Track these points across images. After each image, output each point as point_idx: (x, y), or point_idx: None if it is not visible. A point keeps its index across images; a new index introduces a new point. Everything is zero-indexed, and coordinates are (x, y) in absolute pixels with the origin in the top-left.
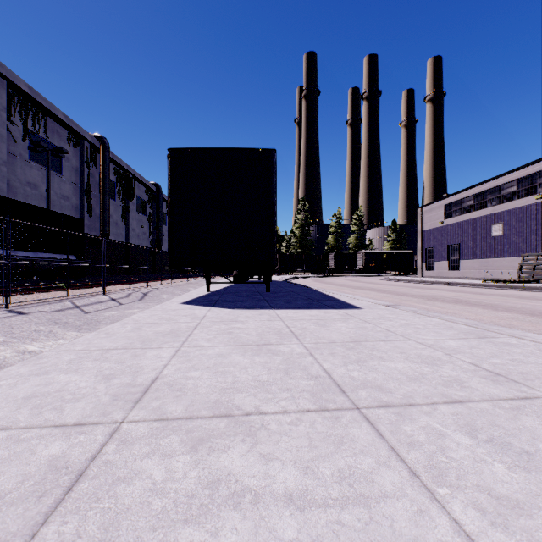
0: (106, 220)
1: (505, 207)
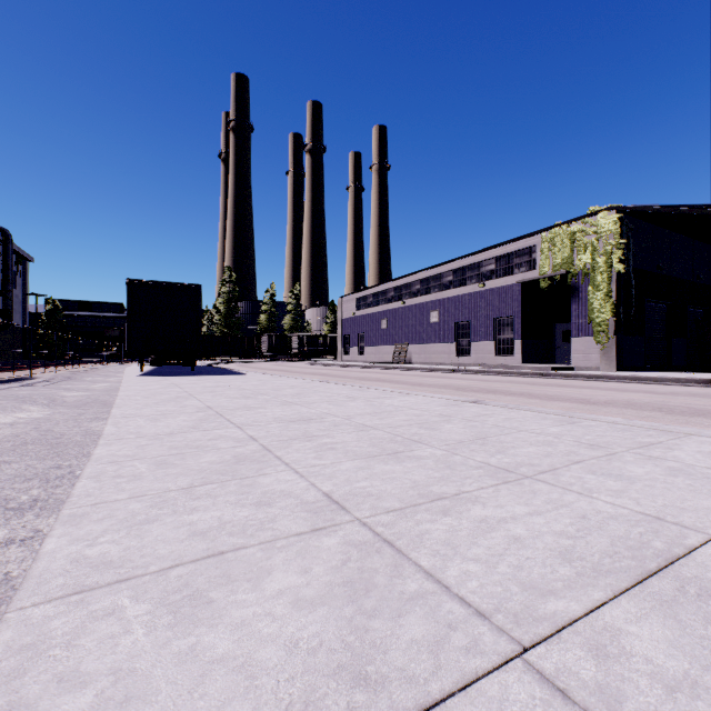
0: None
1: (388, 307)
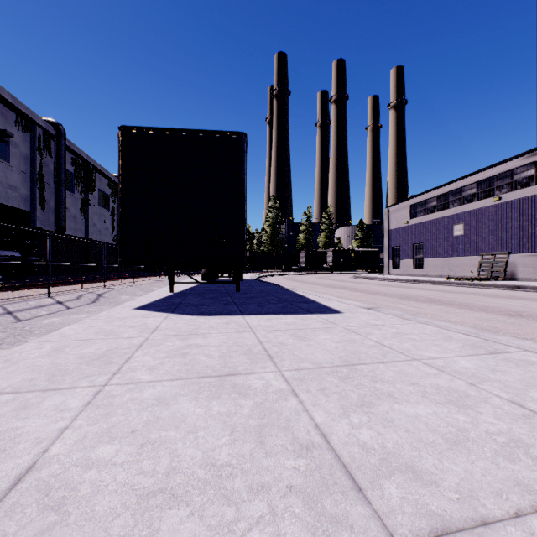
0: (61, 214)
1: (465, 208)
